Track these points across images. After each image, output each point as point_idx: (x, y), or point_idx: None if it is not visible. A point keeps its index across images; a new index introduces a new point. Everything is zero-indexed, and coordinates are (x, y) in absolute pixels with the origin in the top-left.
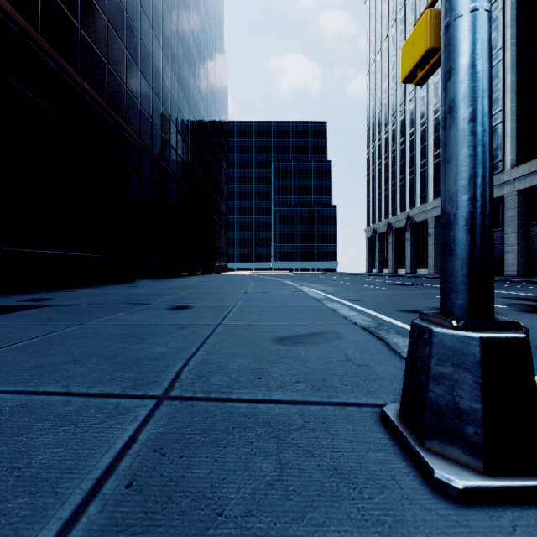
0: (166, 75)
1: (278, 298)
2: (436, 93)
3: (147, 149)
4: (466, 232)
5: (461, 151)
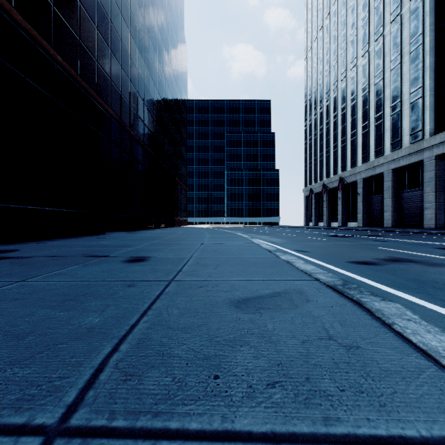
0: (134, 54)
1: (232, 249)
2: (364, 74)
3: (116, 118)
4: None
5: None
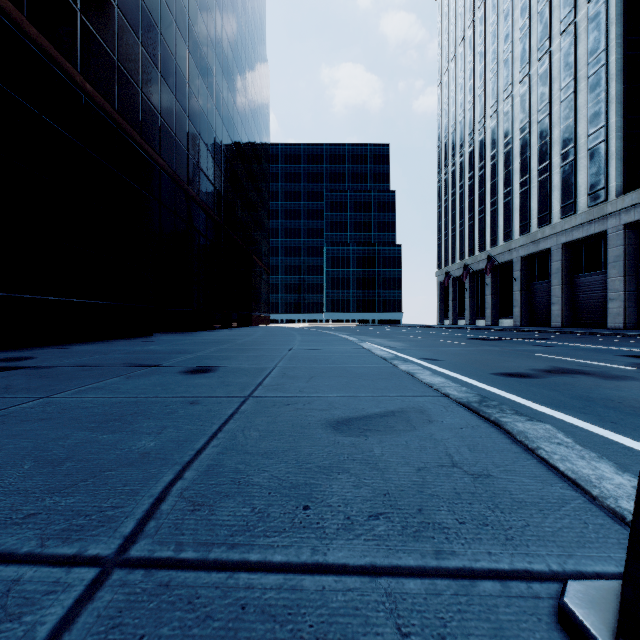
0: (193, 80)
1: (332, 357)
2: (523, 107)
3: (169, 171)
4: None
5: None
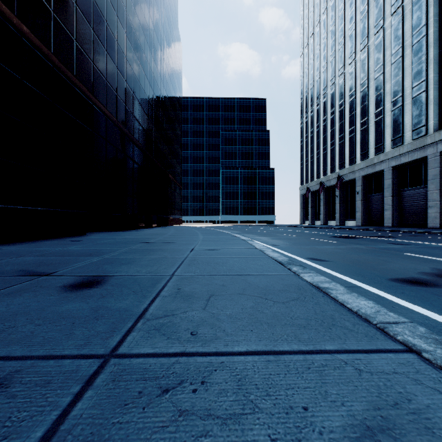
0: (121, 40)
1: (230, 260)
2: (363, 68)
3: (100, 107)
4: None
5: None
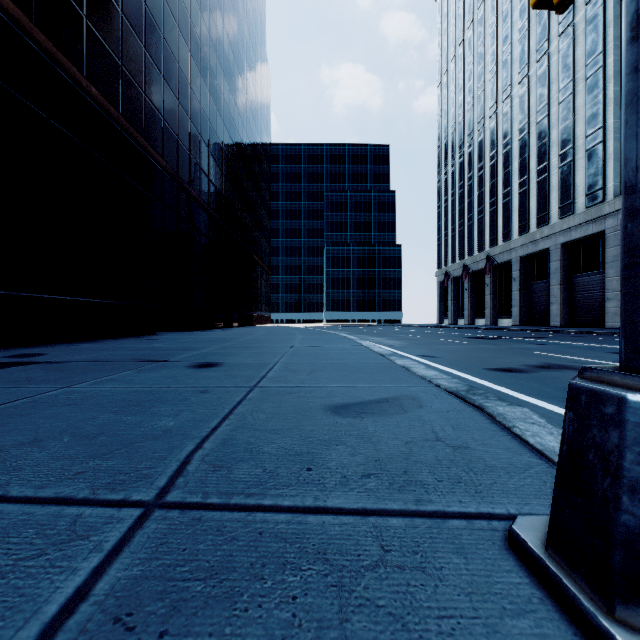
0: (195, 83)
1: (332, 353)
2: (522, 108)
3: (171, 173)
4: None
5: None
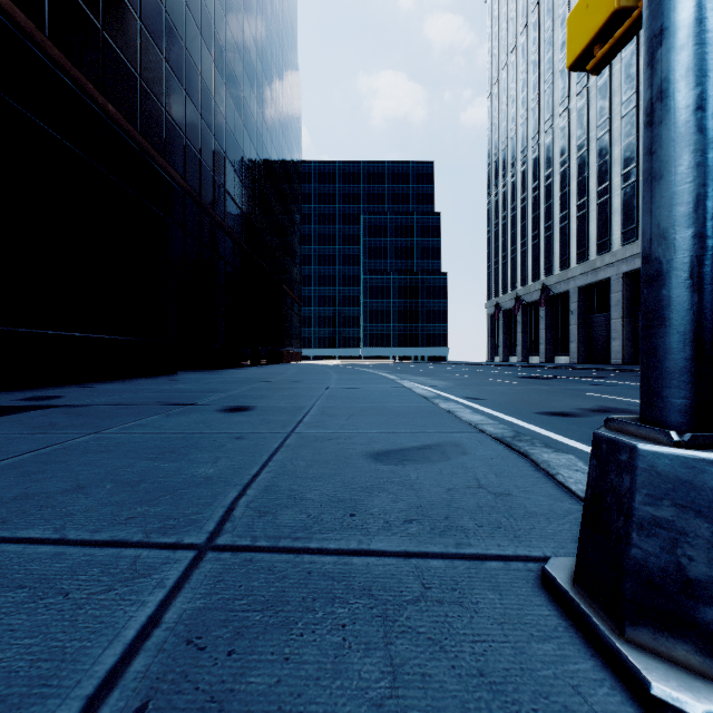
0: (220, 96)
1: (371, 396)
2: (581, 122)
3: (194, 196)
4: (690, 290)
5: (681, 159)
